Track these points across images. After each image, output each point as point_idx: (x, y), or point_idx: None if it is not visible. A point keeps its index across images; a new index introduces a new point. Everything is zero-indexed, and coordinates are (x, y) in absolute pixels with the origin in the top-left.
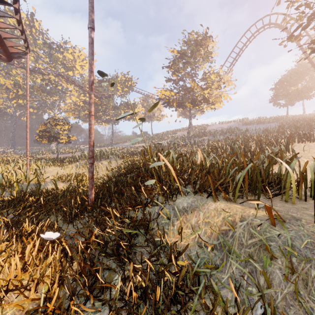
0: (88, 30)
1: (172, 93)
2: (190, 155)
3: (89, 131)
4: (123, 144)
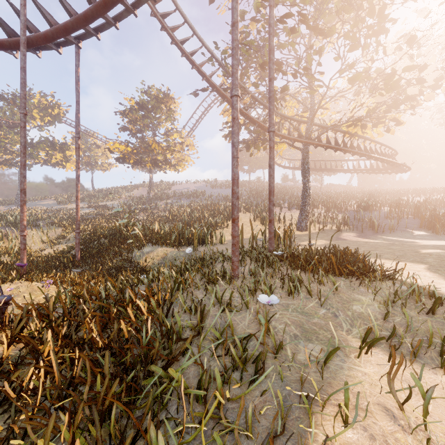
0: (76, 138)
1: (128, 148)
2: (150, 224)
3: (77, 210)
4: (40, 202)
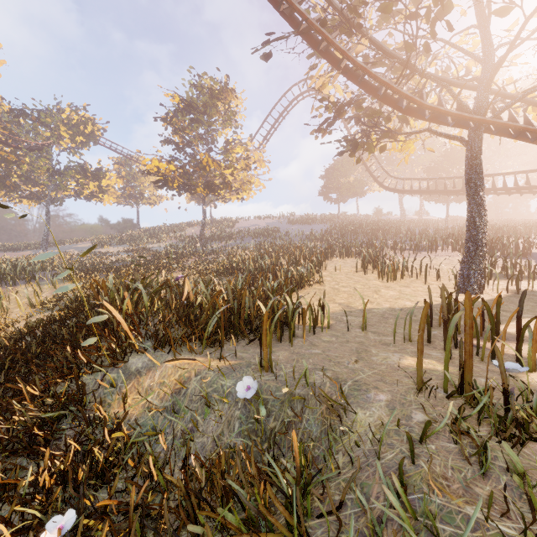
0: None
1: (171, 167)
2: (184, 282)
3: None
4: (74, 245)
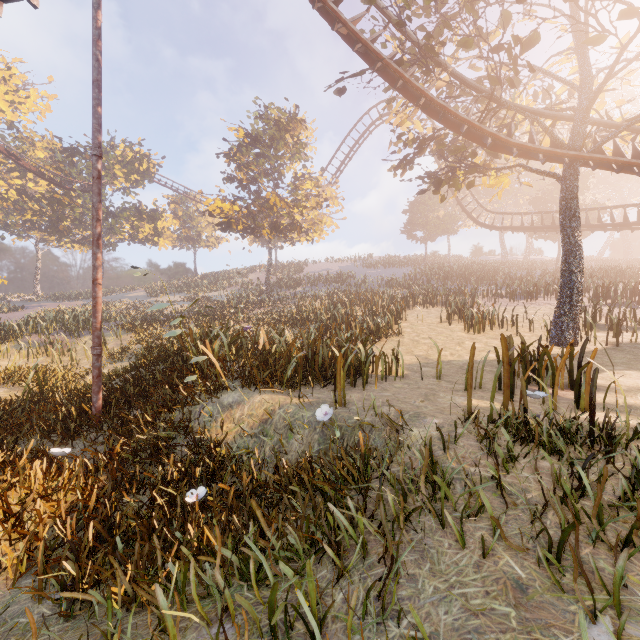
0: (93, 158)
1: (235, 208)
2: (256, 332)
3: (94, 308)
4: (127, 294)
